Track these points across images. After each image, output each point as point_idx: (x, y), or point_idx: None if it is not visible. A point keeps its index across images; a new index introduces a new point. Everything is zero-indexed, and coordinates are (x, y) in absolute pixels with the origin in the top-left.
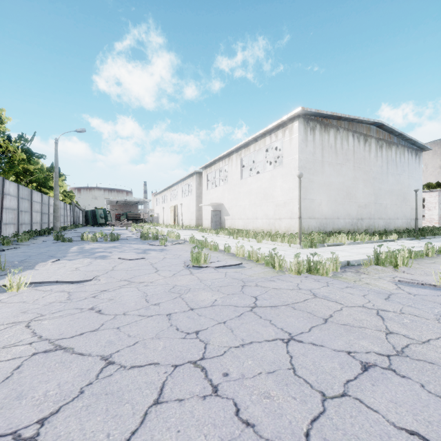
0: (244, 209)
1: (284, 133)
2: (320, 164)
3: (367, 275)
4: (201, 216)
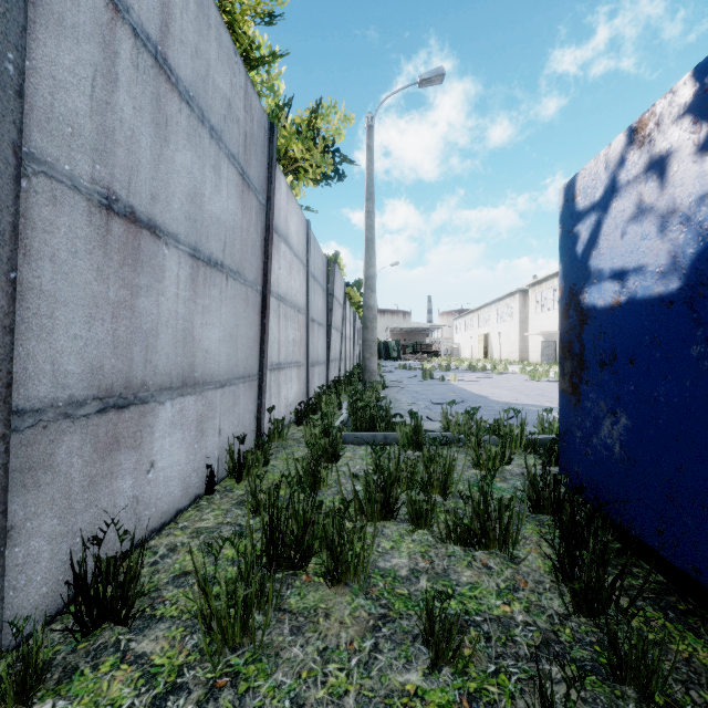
0: None
1: None
2: None
3: None
4: (526, 347)
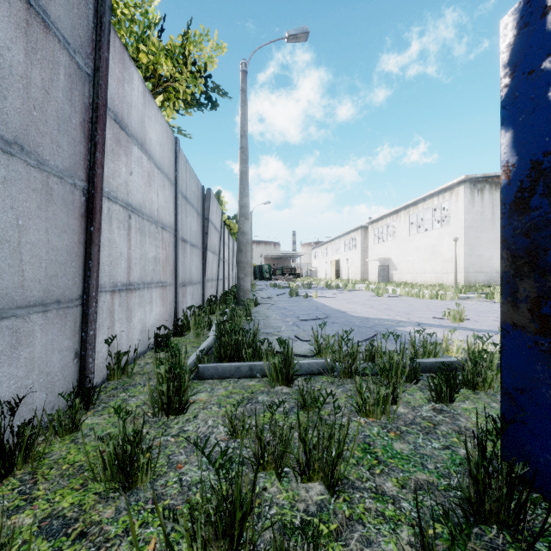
0: (413, 264)
1: (450, 195)
2: (490, 221)
3: (470, 301)
4: (366, 270)
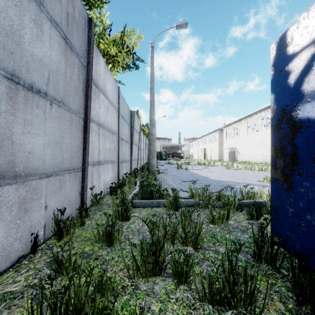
0: (249, 151)
1: None
2: None
3: None
4: (222, 154)
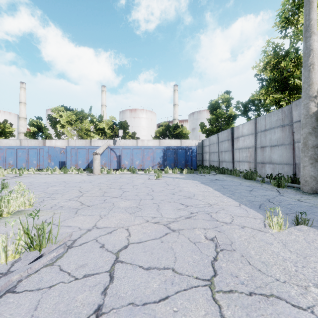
0: None
1: None
2: None
3: None
4: None
